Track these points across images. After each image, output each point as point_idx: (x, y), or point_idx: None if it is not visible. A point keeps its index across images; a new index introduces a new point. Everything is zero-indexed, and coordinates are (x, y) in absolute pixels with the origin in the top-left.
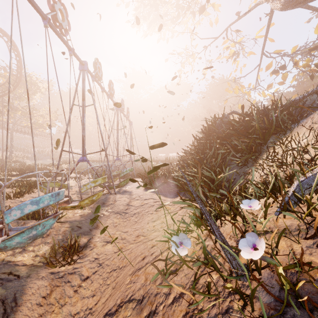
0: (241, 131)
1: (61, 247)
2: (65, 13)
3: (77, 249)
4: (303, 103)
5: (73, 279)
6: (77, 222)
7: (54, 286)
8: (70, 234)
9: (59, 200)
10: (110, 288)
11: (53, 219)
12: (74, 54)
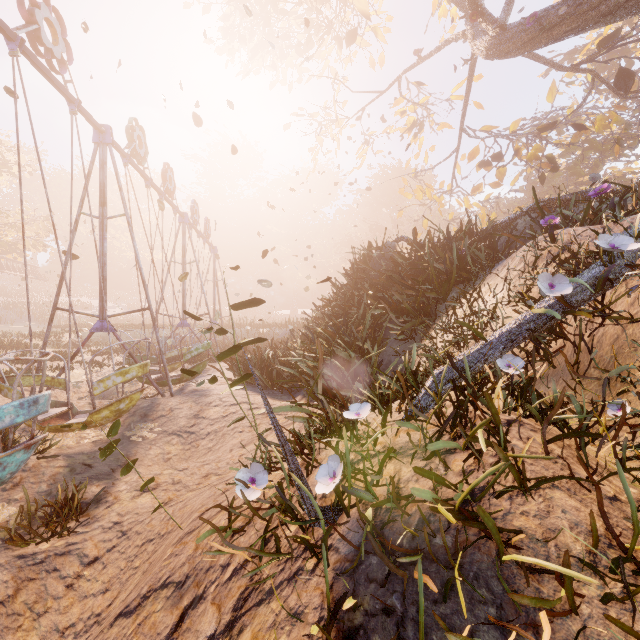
0: (408, 276)
1: (43, 506)
2: (59, 26)
3: (78, 507)
4: (512, 229)
5: (65, 565)
6: (85, 456)
7: (23, 580)
8: (66, 481)
9: (37, 414)
10: (138, 574)
11: (25, 451)
12: (81, 112)
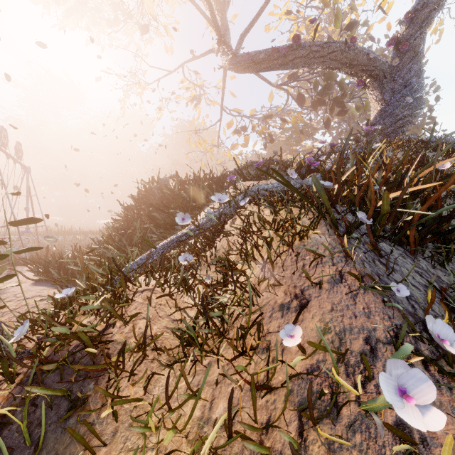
0: (167, 203)
1: None
2: None
3: None
4: None
5: None
6: None
7: None
8: None
9: None
10: None
11: None
12: None
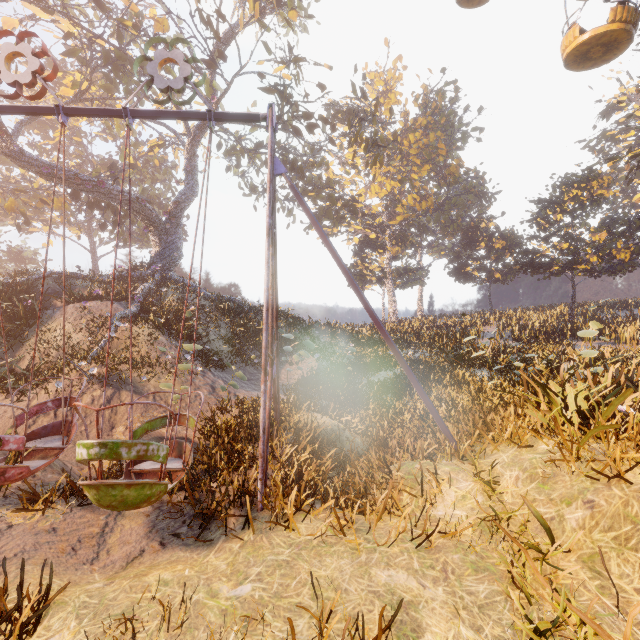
0: None
1: None
2: None
3: None
4: (47, 290)
5: None
6: None
7: None
8: None
9: None
10: None
11: None
12: None
